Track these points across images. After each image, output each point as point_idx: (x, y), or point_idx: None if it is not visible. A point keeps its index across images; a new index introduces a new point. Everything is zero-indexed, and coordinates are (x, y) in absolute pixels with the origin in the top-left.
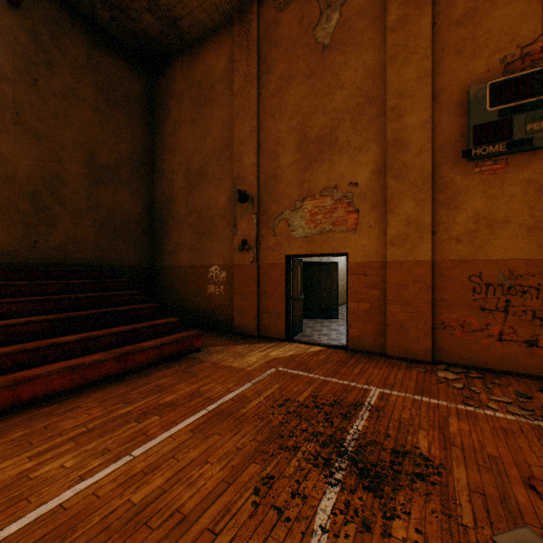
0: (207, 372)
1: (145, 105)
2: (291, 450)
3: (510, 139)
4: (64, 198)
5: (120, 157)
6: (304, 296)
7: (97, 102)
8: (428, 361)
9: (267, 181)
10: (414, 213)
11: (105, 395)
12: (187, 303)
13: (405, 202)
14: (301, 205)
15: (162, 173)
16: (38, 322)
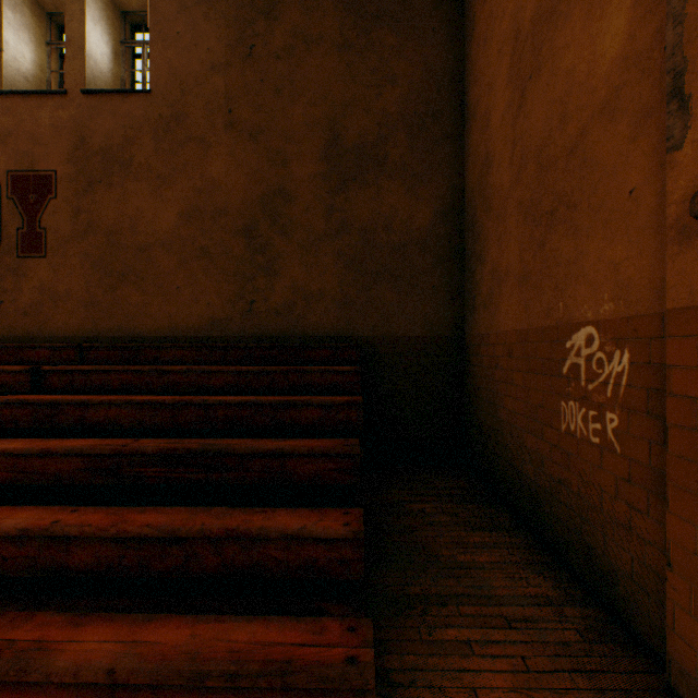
0: None
1: None
2: None
3: None
4: (290, 226)
5: (384, 120)
6: None
7: (343, 32)
8: None
9: None
10: None
11: None
12: (510, 442)
13: None
14: None
15: (472, 114)
16: (65, 455)
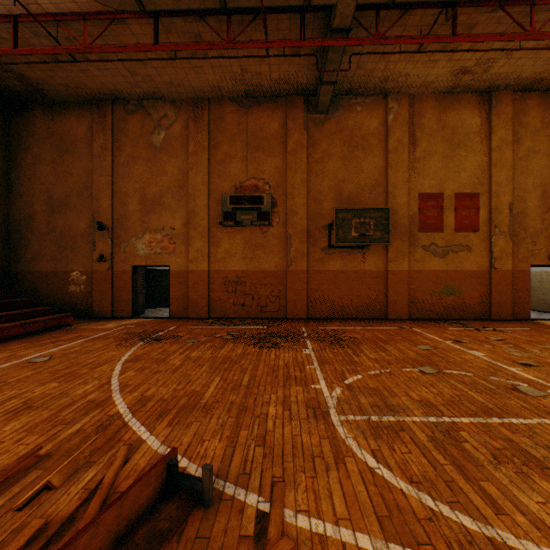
0: (82, 331)
1: (2, 136)
2: (131, 340)
3: (236, 220)
4: None
5: None
6: (146, 291)
7: None
8: (207, 318)
9: (120, 218)
10: (201, 247)
11: (22, 341)
12: (48, 299)
13: (197, 242)
14: (143, 236)
15: (20, 195)
16: None
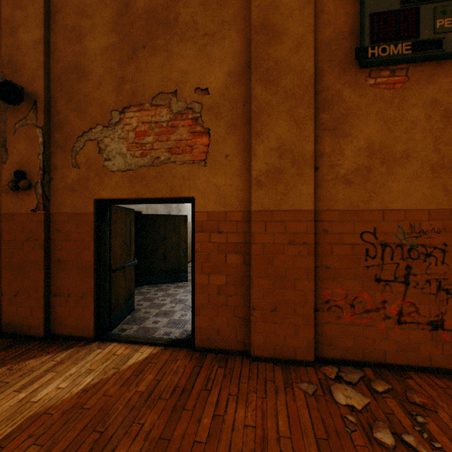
0: None
1: None
2: None
3: (416, 38)
4: None
5: None
6: (136, 261)
7: None
8: (309, 362)
9: (64, 74)
10: (291, 137)
11: None
12: None
13: (279, 120)
14: (121, 118)
15: None
16: None
